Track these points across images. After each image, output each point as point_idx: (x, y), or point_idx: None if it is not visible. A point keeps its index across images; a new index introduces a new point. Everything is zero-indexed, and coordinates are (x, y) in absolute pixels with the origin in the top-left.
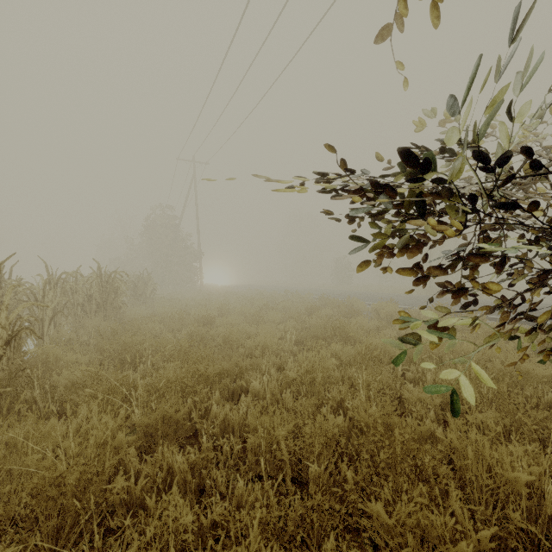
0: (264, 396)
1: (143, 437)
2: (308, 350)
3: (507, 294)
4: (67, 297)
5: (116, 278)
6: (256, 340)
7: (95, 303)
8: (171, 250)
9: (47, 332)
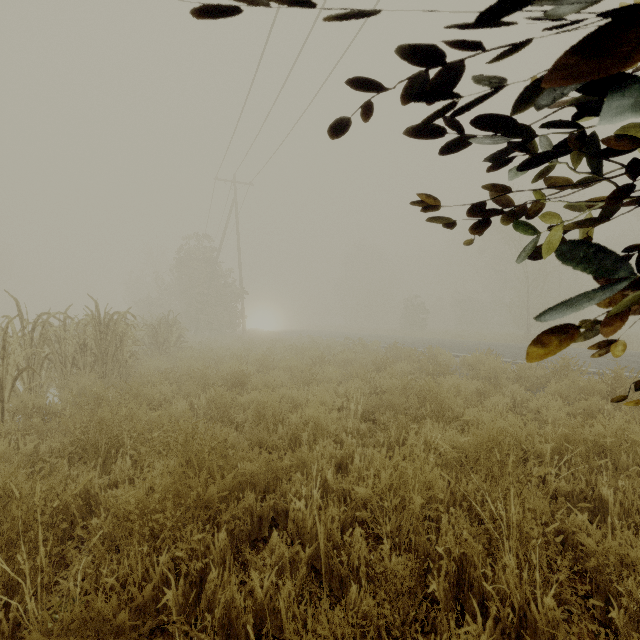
0: (313, 531)
1: None
2: (383, 430)
3: (632, 343)
4: (52, 346)
5: (120, 321)
6: (304, 415)
7: (89, 354)
8: (207, 288)
9: (8, 397)
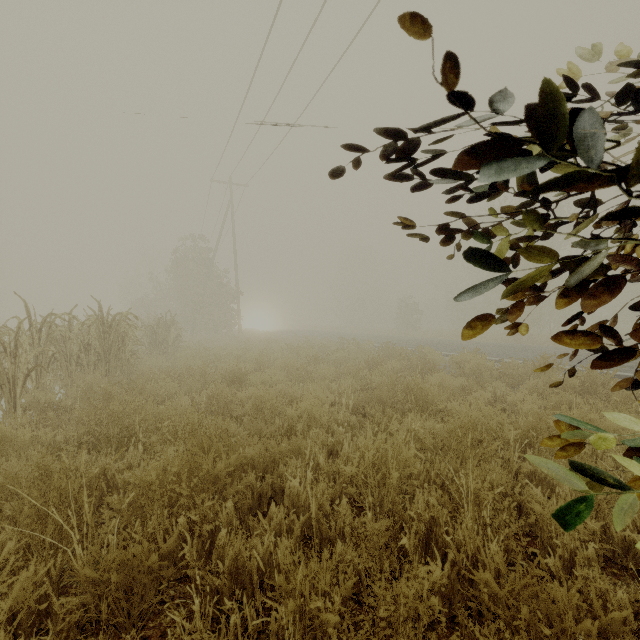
0: (306, 504)
1: (91, 598)
2: (371, 422)
3: None
4: (57, 346)
5: (122, 321)
6: (299, 408)
7: (93, 353)
8: (203, 289)
9: (20, 393)
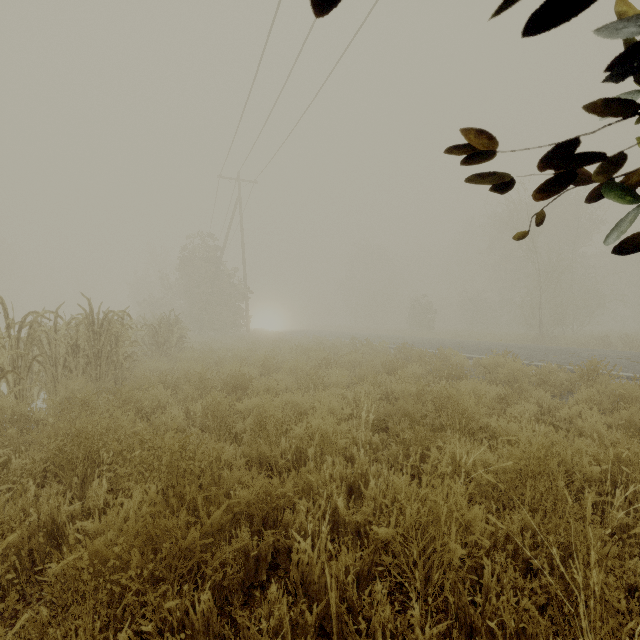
0: (322, 581)
1: None
2: (399, 444)
3: None
4: (41, 347)
5: (116, 320)
6: (310, 426)
7: (81, 356)
8: (211, 288)
9: None
